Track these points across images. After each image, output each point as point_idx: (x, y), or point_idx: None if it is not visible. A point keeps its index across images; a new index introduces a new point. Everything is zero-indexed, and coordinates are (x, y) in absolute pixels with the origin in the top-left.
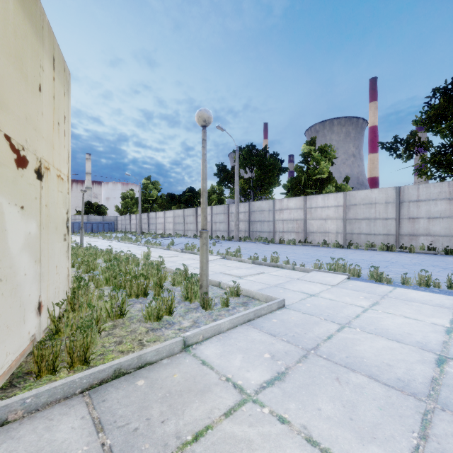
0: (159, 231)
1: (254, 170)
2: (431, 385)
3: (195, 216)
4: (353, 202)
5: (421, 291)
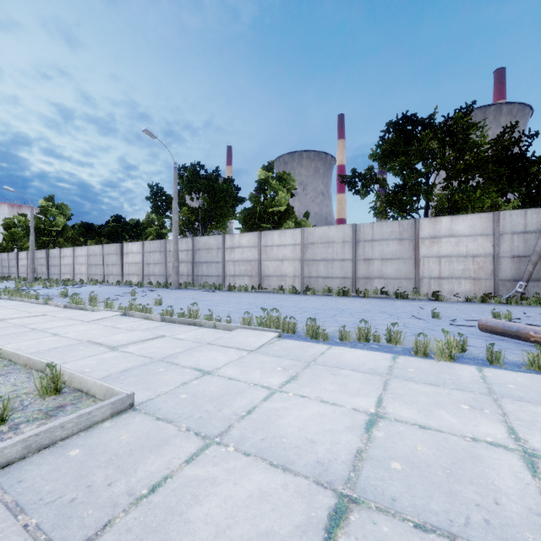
0: (65, 277)
1: (202, 197)
2: None
3: (119, 255)
4: (311, 240)
5: (358, 349)
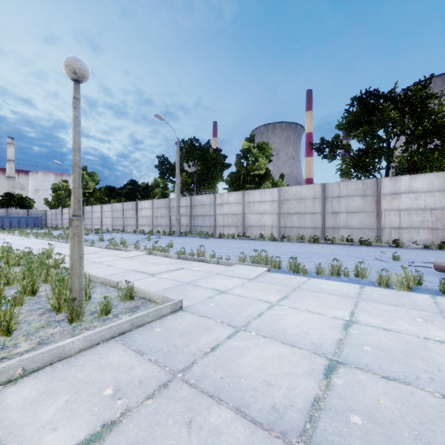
0: (96, 227)
1: (197, 164)
2: (310, 412)
3: (135, 211)
4: (286, 197)
5: (332, 280)
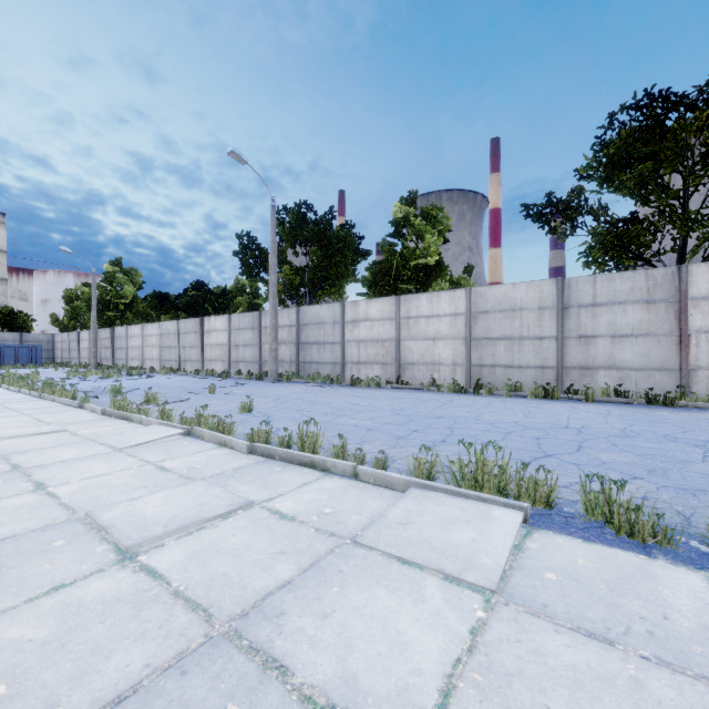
0: (133, 363)
1: (309, 250)
2: None
3: (198, 334)
4: (483, 306)
5: None
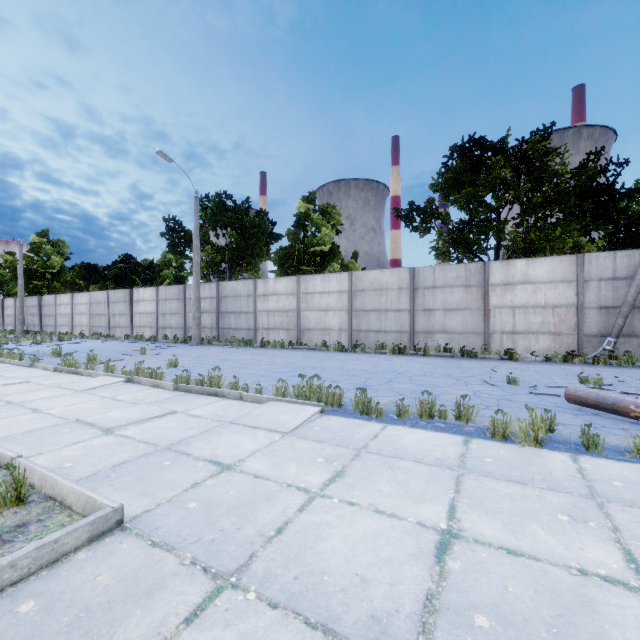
0: (62, 329)
1: (229, 234)
2: None
3: (128, 304)
4: (360, 286)
5: (421, 429)
